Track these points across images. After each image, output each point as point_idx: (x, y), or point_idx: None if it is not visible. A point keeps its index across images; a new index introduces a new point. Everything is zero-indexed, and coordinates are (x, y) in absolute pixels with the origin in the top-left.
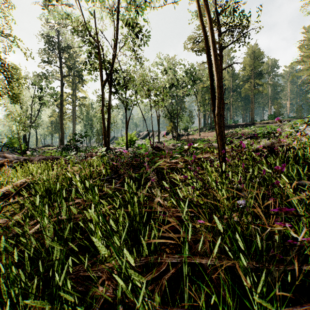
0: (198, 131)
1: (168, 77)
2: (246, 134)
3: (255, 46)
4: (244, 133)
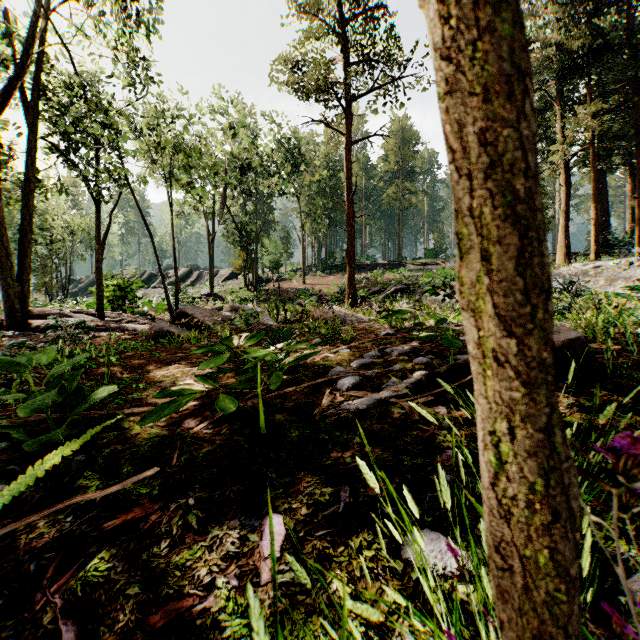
0: (302, 272)
1: (235, 146)
2: (392, 283)
3: (405, 119)
4: (389, 282)
